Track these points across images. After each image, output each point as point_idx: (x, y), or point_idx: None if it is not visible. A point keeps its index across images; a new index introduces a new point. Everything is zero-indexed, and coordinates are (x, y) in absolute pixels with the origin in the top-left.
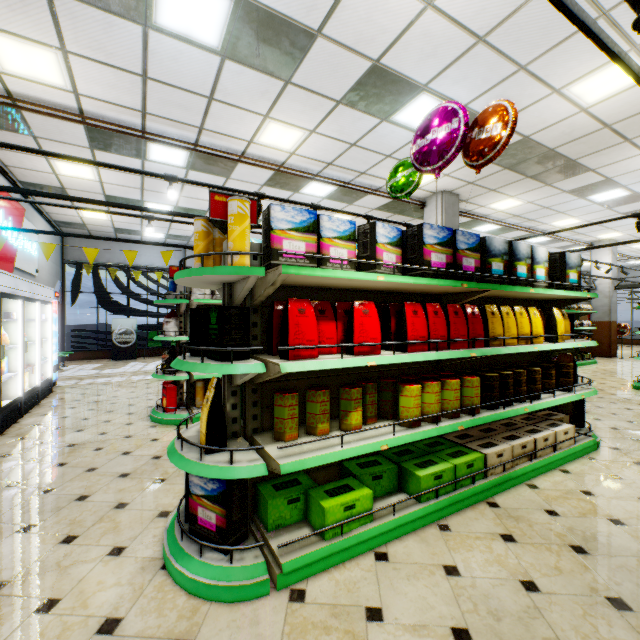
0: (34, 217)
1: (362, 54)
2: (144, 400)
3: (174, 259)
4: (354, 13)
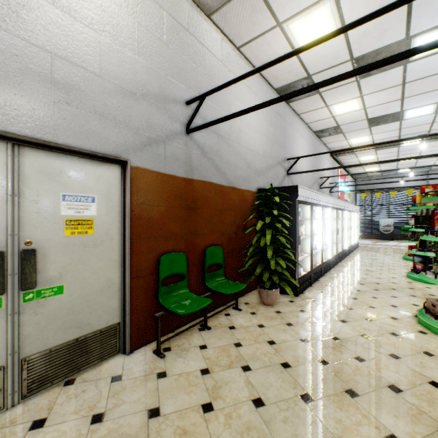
0: (347, 177)
1: None
2: (399, 254)
3: (418, 181)
4: None
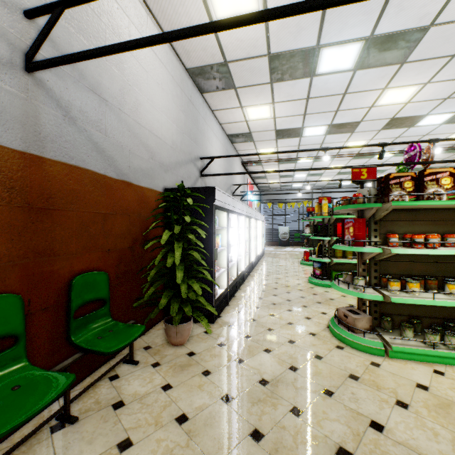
0: (254, 188)
1: (383, 119)
2: (296, 259)
3: (306, 195)
4: (374, 114)
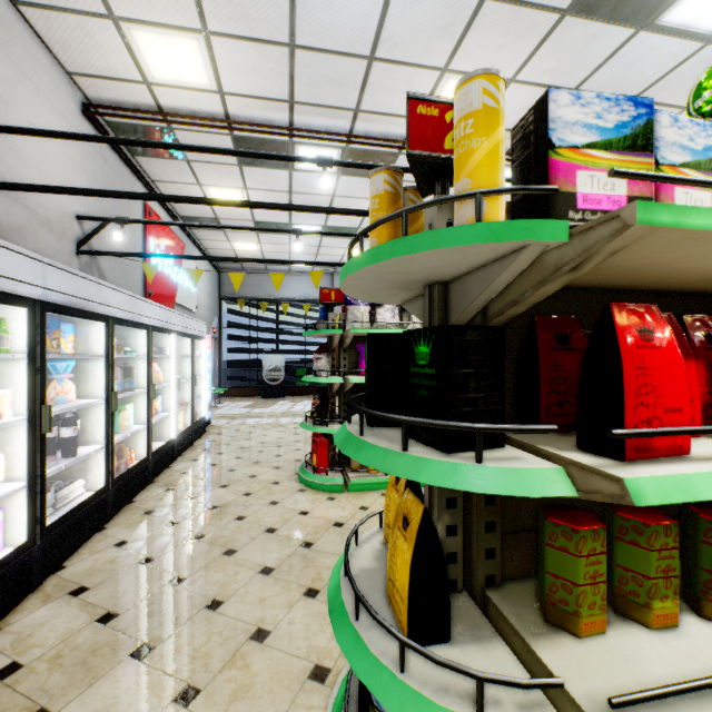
0: (194, 253)
1: None
2: (291, 450)
3: None
4: None
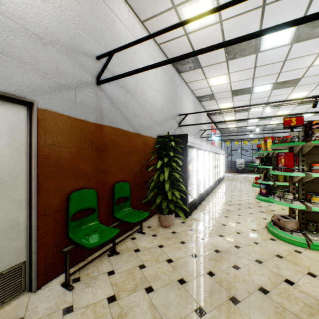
0: (217, 131)
1: None
2: (249, 182)
3: (259, 135)
4: (312, 71)
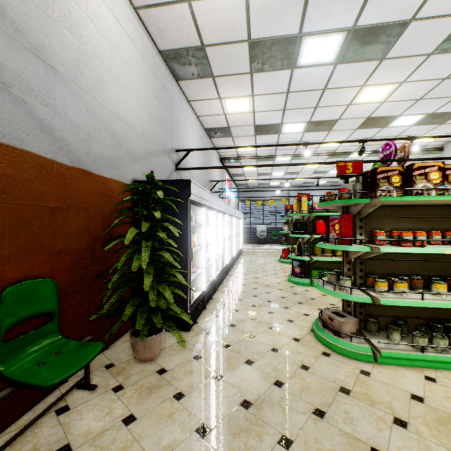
0: (233, 185)
1: (360, 118)
2: (274, 257)
3: (283, 194)
4: (351, 112)
